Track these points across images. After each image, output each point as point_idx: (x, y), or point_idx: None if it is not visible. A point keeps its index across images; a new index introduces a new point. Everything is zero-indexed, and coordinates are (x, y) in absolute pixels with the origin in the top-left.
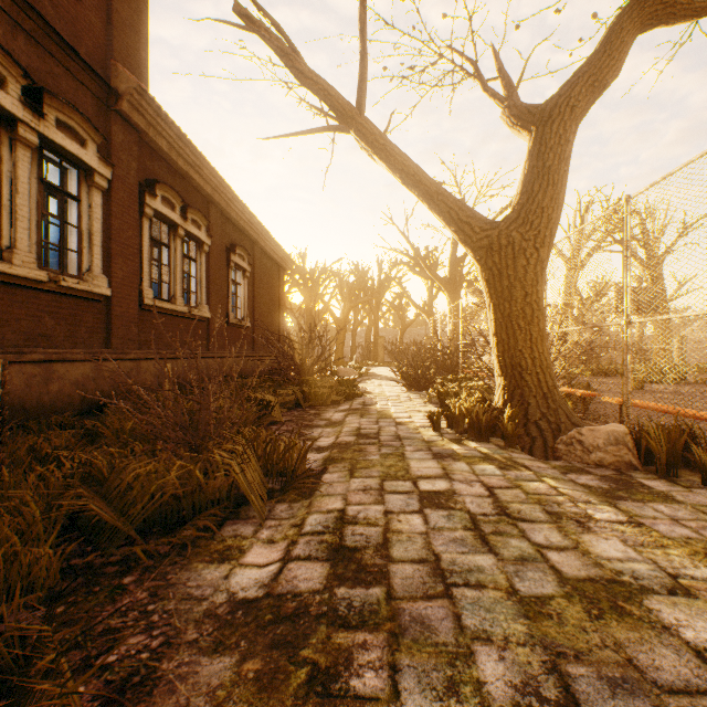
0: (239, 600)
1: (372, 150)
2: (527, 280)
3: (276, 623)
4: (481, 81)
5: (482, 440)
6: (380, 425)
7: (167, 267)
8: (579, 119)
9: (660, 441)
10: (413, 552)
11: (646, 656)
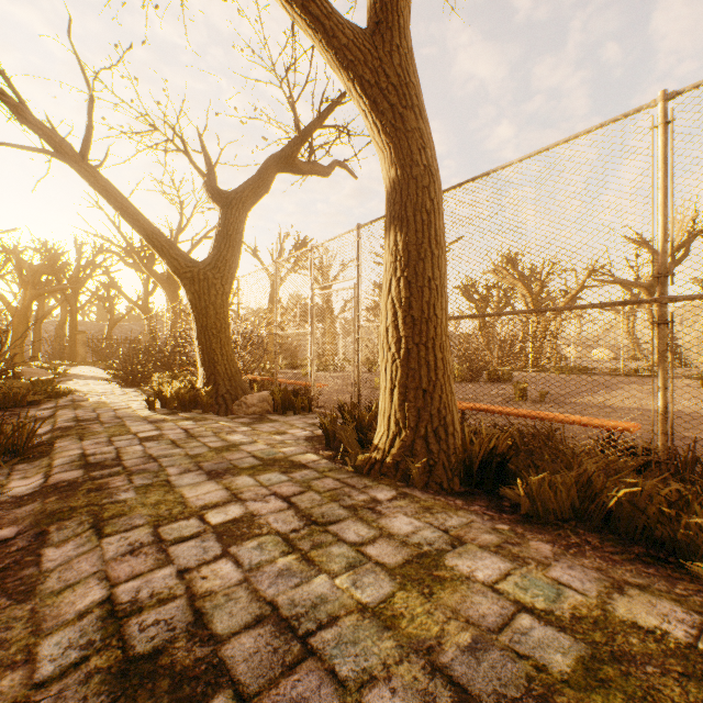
0: (21, 496)
1: (94, 188)
2: (218, 304)
3: (59, 489)
4: (188, 156)
5: (187, 411)
6: (99, 413)
7: None
8: (249, 210)
9: (280, 396)
10: (137, 456)
11: (232, 456)
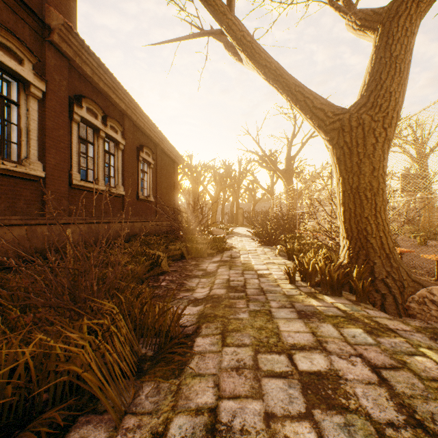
0: None
1: (240, 47)
2: (375, 156)
3: None
4: None
5: (334, 294)
6: (245, 277)
7: (92, 159)
8: (422, 15)
9: None
10: None
11: None
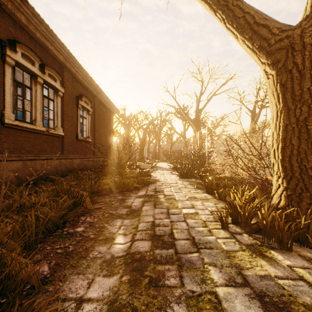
0: None
1: None
2: None
3: None
4: None
5: (283, 248)
6: (171, 220)
7: (30, 102)
8: None
9: None
10: None
11: None
